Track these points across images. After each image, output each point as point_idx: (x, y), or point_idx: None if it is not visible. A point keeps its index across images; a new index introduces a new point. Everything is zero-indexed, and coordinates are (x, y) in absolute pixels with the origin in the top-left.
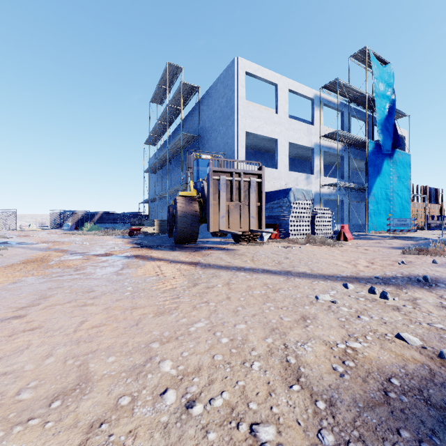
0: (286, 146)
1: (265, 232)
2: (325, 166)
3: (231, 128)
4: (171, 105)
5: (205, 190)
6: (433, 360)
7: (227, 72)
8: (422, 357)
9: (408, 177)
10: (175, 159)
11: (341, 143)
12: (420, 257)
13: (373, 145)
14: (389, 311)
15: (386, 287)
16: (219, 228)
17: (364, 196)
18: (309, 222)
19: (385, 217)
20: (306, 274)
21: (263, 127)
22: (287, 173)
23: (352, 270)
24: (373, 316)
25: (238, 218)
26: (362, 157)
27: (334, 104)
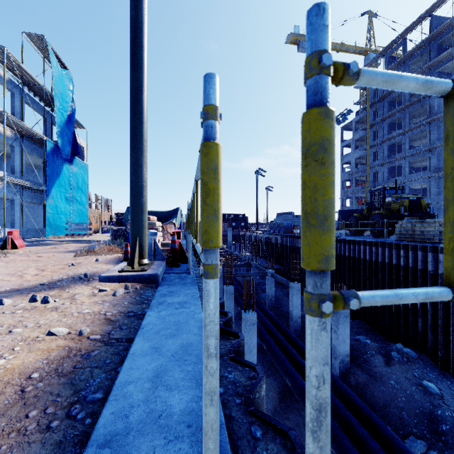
0: None
1: None
2: None
3: None
4: None
5: None
6: (74, 340)
7: None
8: (66, 342)
9: (87, 185)
10: None
11: (11, 129)
12: (88, 257)
13: (52, 146)
14: (48, 313)
15: (51, 291)
16: None
17: (42, 197)
18: None
19: (65, 221)
20: None
21: None
22: None
23: (17, 282)
24: (28, 324)
25: None
26: (40, 155)
27: (1, 76)
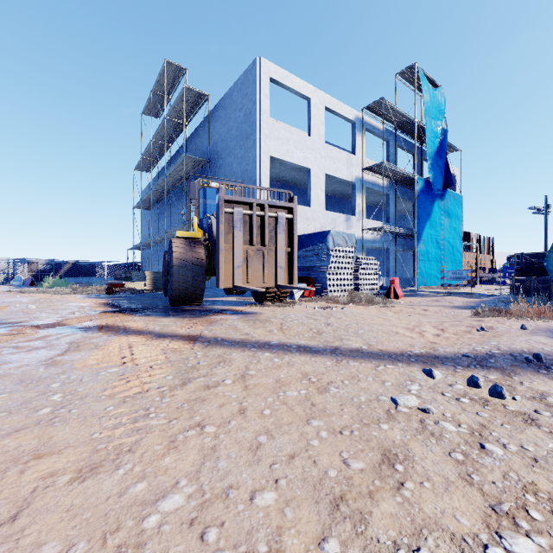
0: (322, 179)
1: (299, 288)
2: (367, 206)
3: (251, 151)
4: (171, 118)
5: (213, 229)
6: None
7: (246, 76)
8: None
9: (460, 222)
10: (176, 192)
11: (386, 178)
12: (501, 321)
13: (422, 183)
14: (523, 426)
15: (487, 373)
16: (234, 284)
17: (412, 244)
18: (351, 275)
19: (436, 269)
20: (362, 352)
21: (293, 152)
22: (323, 212)
23: (422, 342)
24: (504, 441)
25: (261, 269)
26: (410, 197)
27: (379, 130)
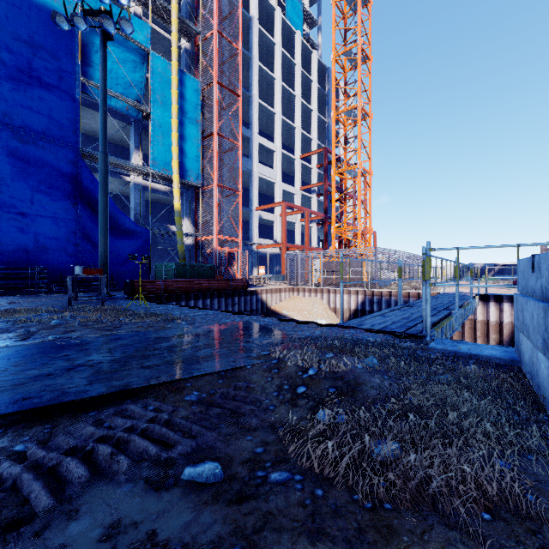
0: None
1: None
2: None
3: None
4: None
5: None
6: None
7: None
8: None
9: None
10: None
11: None
12: None
13: None
14: None
15: None
16: None
17: None
18: None
19: None
20: None
21: None
22: None
23: None
24: None
25: None
26: None
27: None
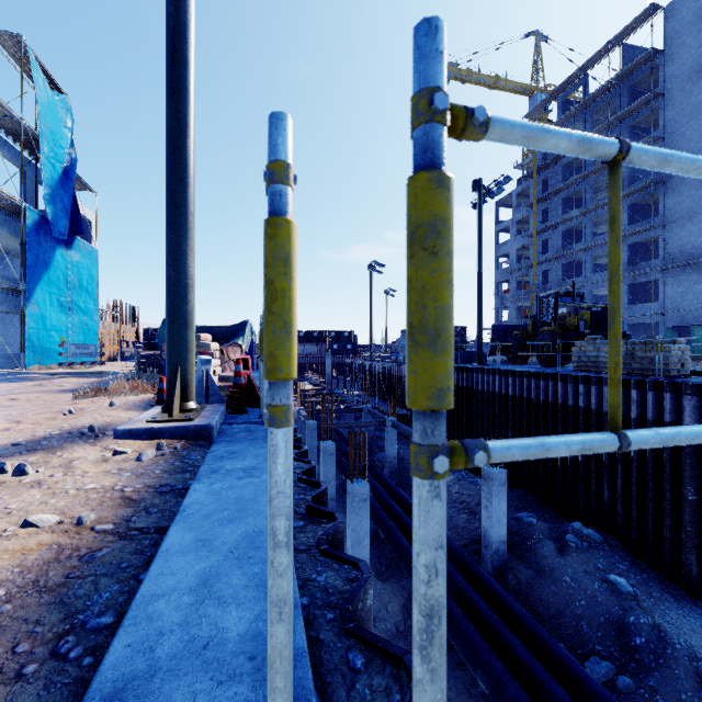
0: None
1: None
2: None
3: None
4: None
5: None
6: (67, 533)
7: None
8: (54, 537)
9: (96, 283)
10: None
11: None
12: (97, 400)
13: (36, 218)
14: (25, 491)
15: (31, 456)
16: None
17: (18, 302)
18: None
19: (59, 341)
20: None
21: None
22: None
23: None
24: None
25: None
26: (15, 232)
27: None
